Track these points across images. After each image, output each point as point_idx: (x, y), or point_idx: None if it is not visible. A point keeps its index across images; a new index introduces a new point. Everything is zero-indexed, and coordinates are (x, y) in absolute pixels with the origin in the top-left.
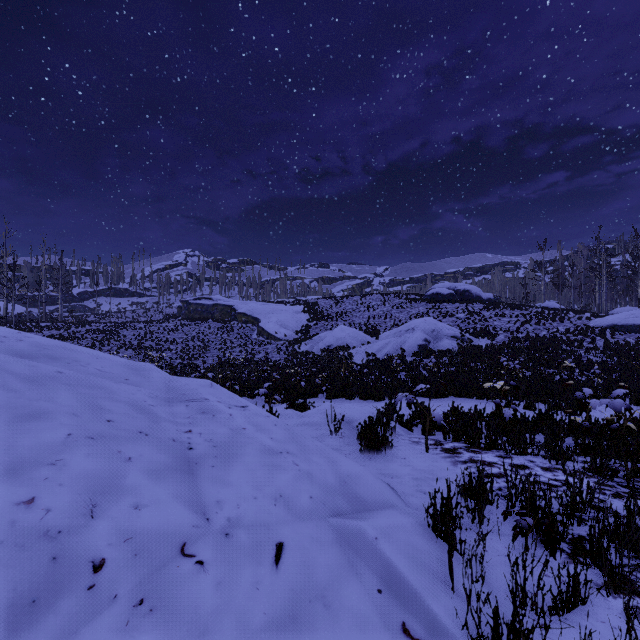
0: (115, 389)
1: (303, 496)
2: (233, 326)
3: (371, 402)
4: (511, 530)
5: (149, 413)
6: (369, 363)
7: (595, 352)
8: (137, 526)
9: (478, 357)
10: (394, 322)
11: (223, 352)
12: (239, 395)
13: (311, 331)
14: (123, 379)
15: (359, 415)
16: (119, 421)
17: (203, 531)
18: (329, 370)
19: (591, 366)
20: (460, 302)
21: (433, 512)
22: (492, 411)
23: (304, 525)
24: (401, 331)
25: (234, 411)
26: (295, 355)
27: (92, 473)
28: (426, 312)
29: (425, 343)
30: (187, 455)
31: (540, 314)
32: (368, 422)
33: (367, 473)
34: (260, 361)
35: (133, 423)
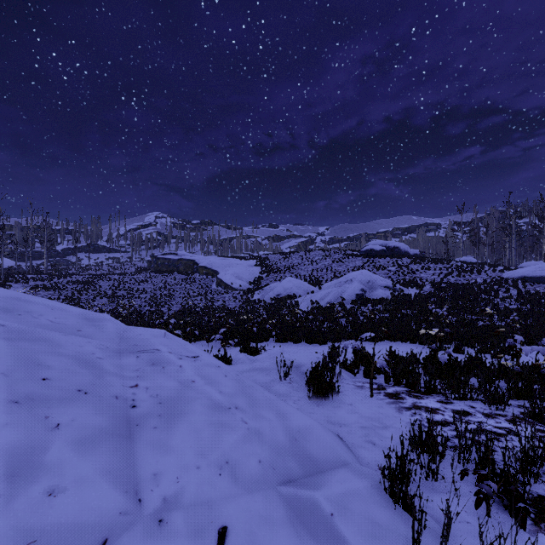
0: (62, 342)
1: (251, 461)
2: (195, 278)
3: (316, 345)
4: (473, 495)
5: (94, 367)
6: (313, 310)
7: (510, 300)
8: (46, 522)
9: (408, 305)
10: (334, 274)
11: (186, 300)
12: (198, 339)
13: (263, 282)
14: (75, 330)
15: (306, 360)
16: (57, 378)
17: (131, 519)
18: (278, 316)
19: (508, 313)
20: (391, 257)
21: (390, 476)
22: (428, 356)
23: (252, 499)
24: (341, 282)
25: (184, 362)
26: (249, 303)
27: (4, 449)
28: (362, 265)
29: (362, 292)
30: (129, 415)
31: (460, 267)
32: (315, 369)
33: (317, 427)
34: (218, 308)
35: (73, 380)
